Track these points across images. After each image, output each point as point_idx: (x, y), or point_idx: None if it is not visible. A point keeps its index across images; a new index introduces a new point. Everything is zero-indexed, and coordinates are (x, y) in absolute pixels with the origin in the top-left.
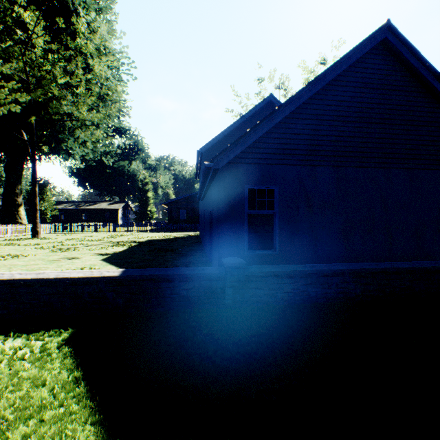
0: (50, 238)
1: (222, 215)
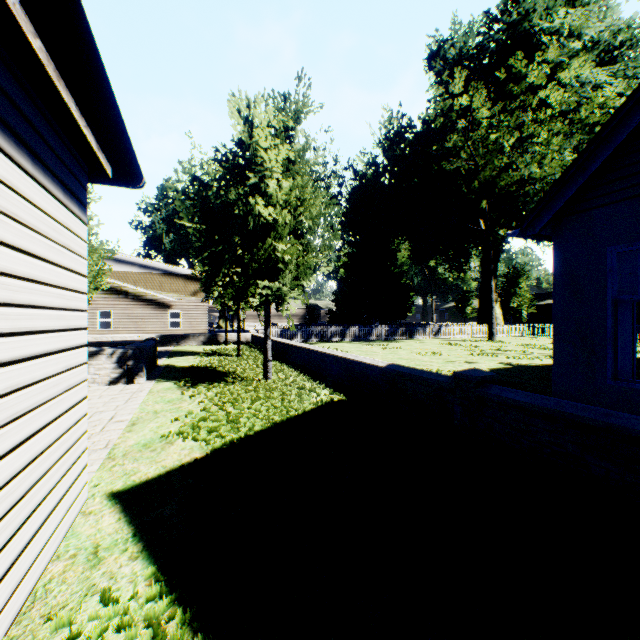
0: (502, 342)
1: (559, 308)
